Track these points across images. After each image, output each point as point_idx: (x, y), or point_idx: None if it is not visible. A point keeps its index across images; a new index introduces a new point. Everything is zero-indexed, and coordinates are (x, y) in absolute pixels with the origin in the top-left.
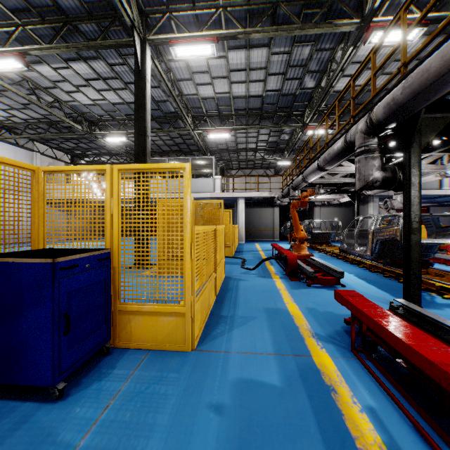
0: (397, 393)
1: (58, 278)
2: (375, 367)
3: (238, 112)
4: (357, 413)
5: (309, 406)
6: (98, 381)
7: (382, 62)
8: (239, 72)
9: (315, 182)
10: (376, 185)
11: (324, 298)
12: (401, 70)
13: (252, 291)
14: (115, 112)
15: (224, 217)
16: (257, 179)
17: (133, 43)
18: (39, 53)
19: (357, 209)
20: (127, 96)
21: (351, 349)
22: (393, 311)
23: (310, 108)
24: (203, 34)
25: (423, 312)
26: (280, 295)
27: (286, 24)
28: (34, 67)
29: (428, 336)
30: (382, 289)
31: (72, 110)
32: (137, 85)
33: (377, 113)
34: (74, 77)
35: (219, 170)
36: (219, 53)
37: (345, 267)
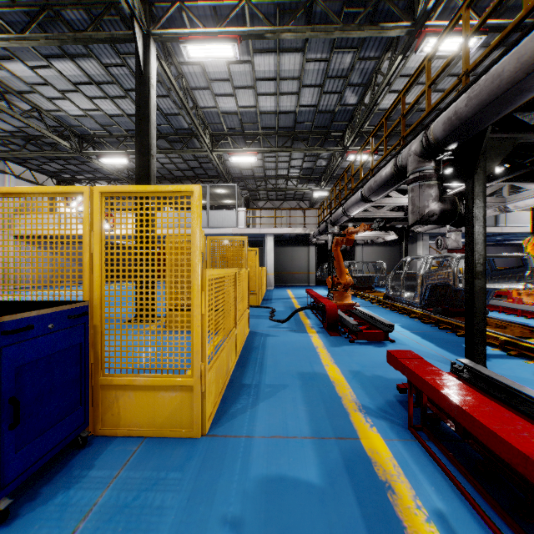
0: (471, 488)
1: (1, 347)
2: (439, 451)
3: (266, 131)
4: (423, 522)
5: (360, 514)
6: (65, 490)
7: (439, 70)
8: (267, 82)
9: (357, 216)
10: (433, 220)
11: (371, 357)
12: (463, 80)
13: (283, 350)
14: (113, 126)
15: (249, 258)
16: (289, 212)
17: (133, 38)
18: (8, 45)
19: (405, 249)
20: (128, 107)
21: (409, 426)
22: (456, 375)
23: (351, 129)
24: (222, 31)
25: (494, 376)
26: (318, 355)
27: (324, 24)
28: (3, 65)
29: (513, 415)
30: (439, 344)
31: (56, 122)
32: (138, 91)
33: (436, 131)
34: (59, 80)
35: (244, 201)
36: (243, 57)
37: (393, 318)
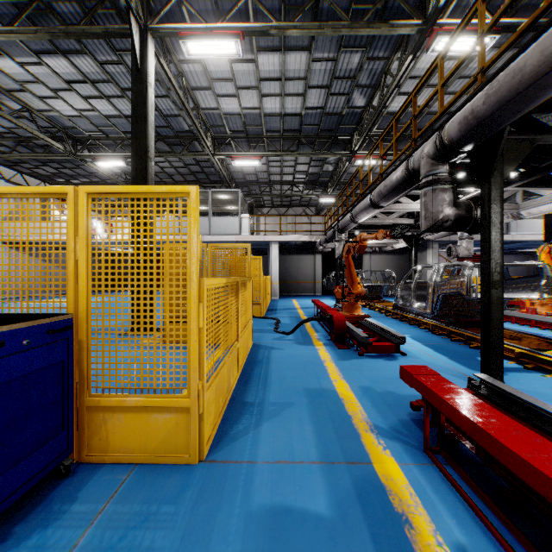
0: (496, 520)
1: None
2: (459, 477)
3: (270, 134)
4: None
5: None
6: (41, 528)
7: (452, 69)
8: (272, 82)
9: (366, 223)
10: (447, 226)
11: (381, 372)
12: (478, 78)
13: (289, 364)
14: (109, 127)
15: (253, 266)
16: (295, 219)
17: (129, 33)
18: None
19: (415, 257)
20: (125, 107)
21: (425, 449)
22: (473, 391)
23: (359, 132)
24: (225, 27)
25: (515, 393)
26: (325, 369)
27: (331, 22)
28: None
29: (545, 440)
30: (452, 357)
31: (49, 123)
32: (135, 89)
33: (451, 131)
34: (51, 77)
35: (247, 207)
36: (246, 56)
37: (403, 329)
